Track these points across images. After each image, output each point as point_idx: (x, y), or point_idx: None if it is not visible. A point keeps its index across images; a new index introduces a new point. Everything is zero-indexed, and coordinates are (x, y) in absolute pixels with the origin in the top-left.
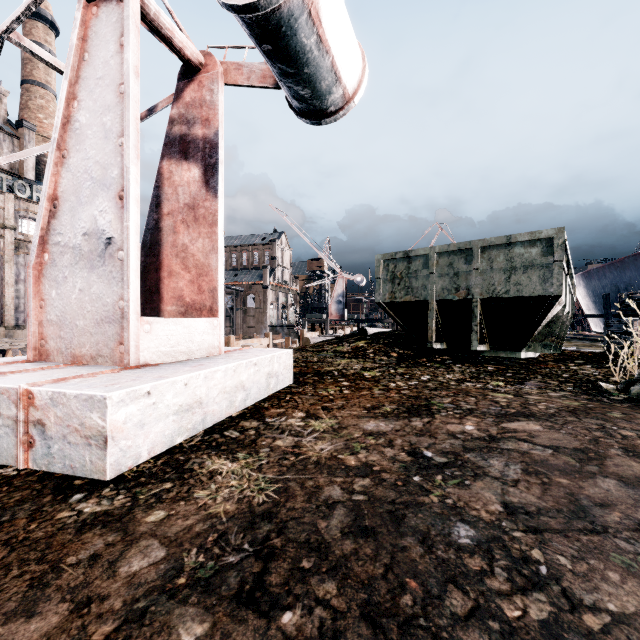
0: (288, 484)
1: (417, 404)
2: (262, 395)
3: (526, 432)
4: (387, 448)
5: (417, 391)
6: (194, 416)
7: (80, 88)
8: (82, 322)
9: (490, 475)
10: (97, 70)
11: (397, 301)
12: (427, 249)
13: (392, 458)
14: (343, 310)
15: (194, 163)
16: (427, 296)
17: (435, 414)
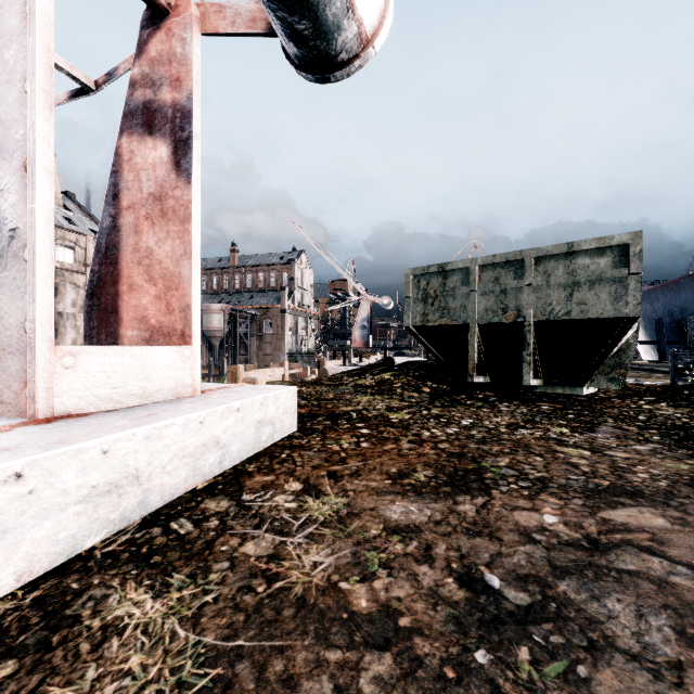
0: (235, 669)
1: (462, 468)
2: (249, 451)
3: (646, 532)
4: (423, 565)
5: (460, 445)
6: (123, 499)
7: None
8: None
9: (620, 647)
10: None
11: (430, 325)
12: (467, 261)
13: (432, 593)
14: (368, 336)
15: (161, 138)
16: (467, 319)
17: (491, 489)
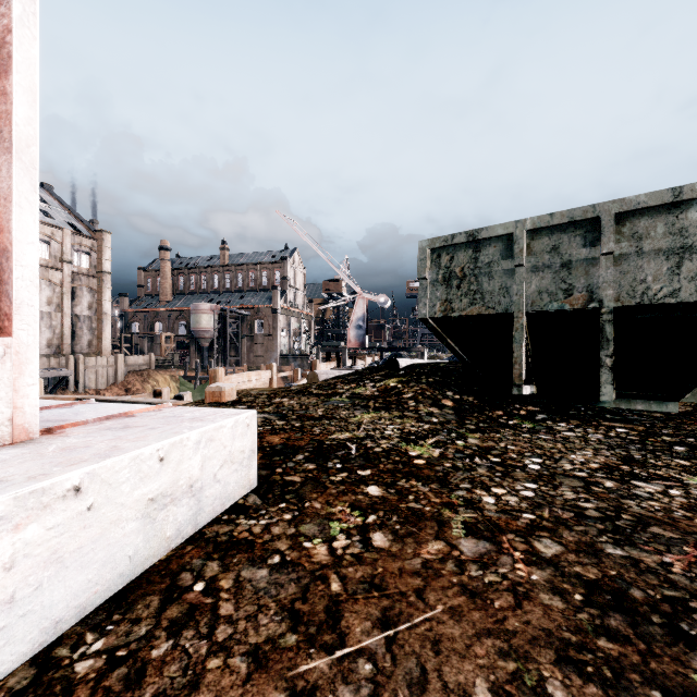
0: None
1: (689, 693)
2: (120, 577)
3: None
4: None
5: (581, 545)
6: None
7: None
8: None
9: None
10: None
11: (455, 315)
12: (510, 225)
13: None
14: (364, 336)
15: None
16: (510, 305)
17: None
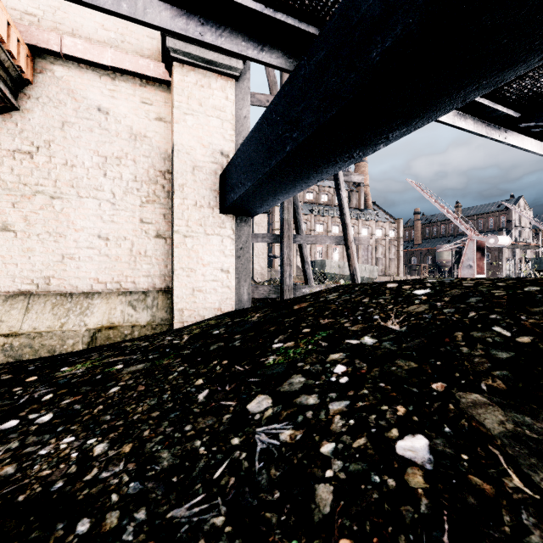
0: None
1: None
2: None
3: None
4: None
5: None
6: None
7: (467, 249)
8: (467, 275)
9: None
10: (469, 247)
11: (537, 270)
12: None
13: None
14: None
15: (480, 252)
16: None
17: None
